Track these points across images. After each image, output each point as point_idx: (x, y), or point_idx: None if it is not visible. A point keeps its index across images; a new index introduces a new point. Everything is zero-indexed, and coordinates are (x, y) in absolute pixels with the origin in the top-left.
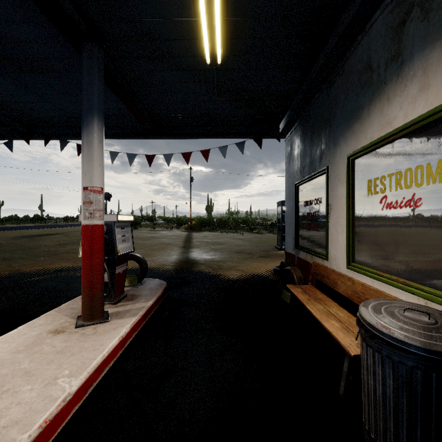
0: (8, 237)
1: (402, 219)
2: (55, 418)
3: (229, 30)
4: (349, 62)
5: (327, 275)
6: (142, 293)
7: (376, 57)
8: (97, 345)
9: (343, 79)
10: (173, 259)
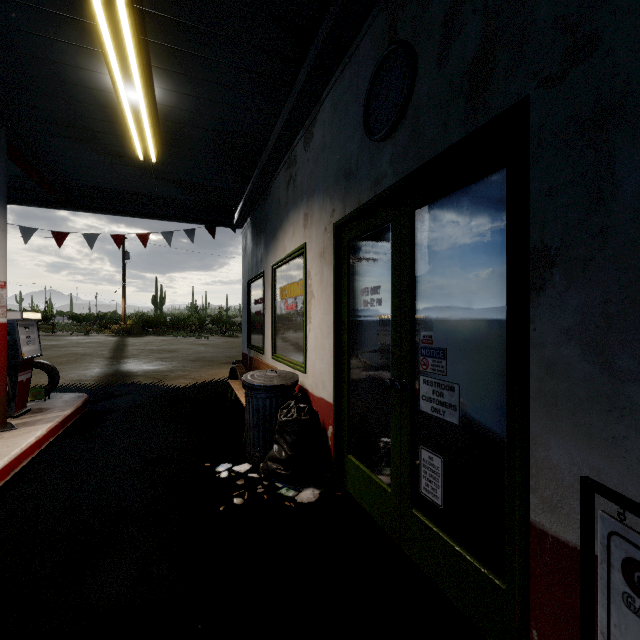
0: None
1: (291, 318)
2: None
3: (163, 139)
4: (273, 189)
5: (259, 366)
6: (54, 405)
7: (281, 197)
8: (11, 444)
9: (270, 200)
10: (94, 373)
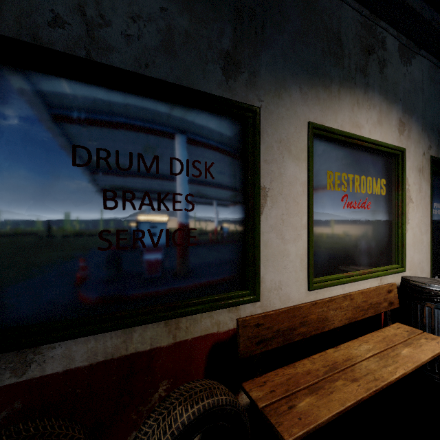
0: None
1: (360, 219)
2: None
3: None
4: None
5: (303, 320)
6: None
7: (347, 43)
8: None
9: None
10: None
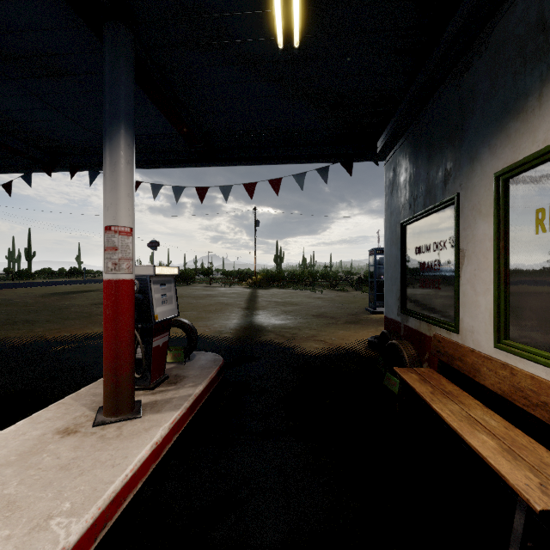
0: (36, 294)
1: None
2: None
3: None
4: (500, 28)
5: (460, 357)
6: (190, 373)
7: None
8: (119, 458)
9: (487, 58)
10: (232, 324)
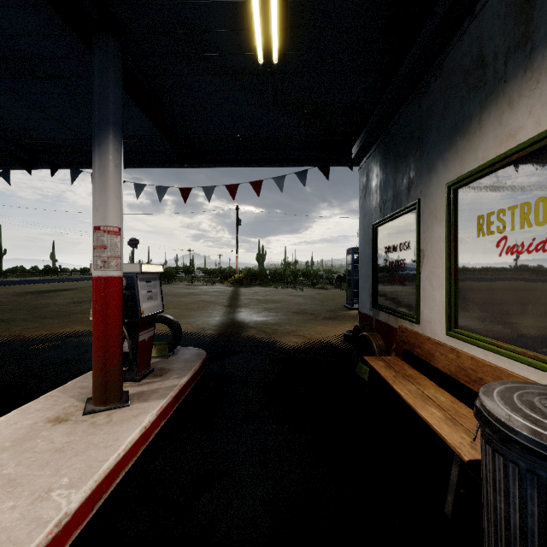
0: (10, 293)
1: (532, 269)
2: None
3: (289, 16)
4: (451, 58)
5: (420, 345)
6: (174, 366)
7: (491, 47)
8: (111, 440)
9: (441, 82)
10: (215, 321)
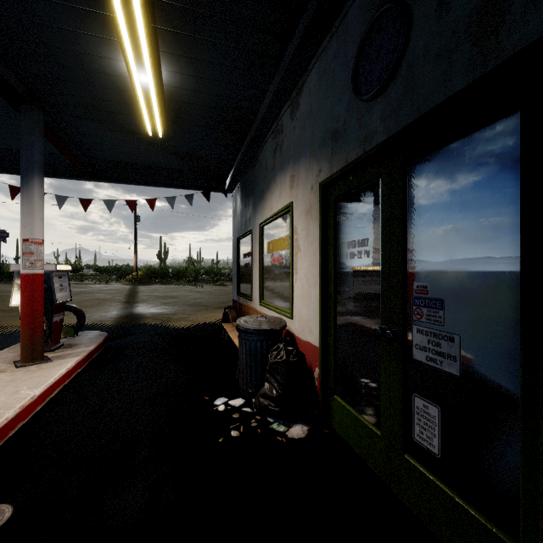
0: None
1: (277, 269)
2: (28, 407)
3: (168, 116)
4: (260, 156)
5: (248, 312)
6: (81, 342)
7: (268, 163)
8: (47, 374)
9: (258, 166)
10: (112, 314)
